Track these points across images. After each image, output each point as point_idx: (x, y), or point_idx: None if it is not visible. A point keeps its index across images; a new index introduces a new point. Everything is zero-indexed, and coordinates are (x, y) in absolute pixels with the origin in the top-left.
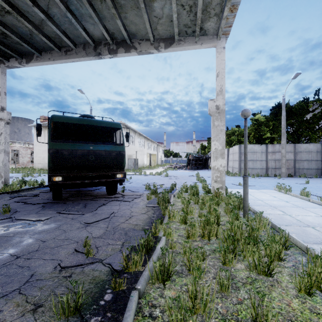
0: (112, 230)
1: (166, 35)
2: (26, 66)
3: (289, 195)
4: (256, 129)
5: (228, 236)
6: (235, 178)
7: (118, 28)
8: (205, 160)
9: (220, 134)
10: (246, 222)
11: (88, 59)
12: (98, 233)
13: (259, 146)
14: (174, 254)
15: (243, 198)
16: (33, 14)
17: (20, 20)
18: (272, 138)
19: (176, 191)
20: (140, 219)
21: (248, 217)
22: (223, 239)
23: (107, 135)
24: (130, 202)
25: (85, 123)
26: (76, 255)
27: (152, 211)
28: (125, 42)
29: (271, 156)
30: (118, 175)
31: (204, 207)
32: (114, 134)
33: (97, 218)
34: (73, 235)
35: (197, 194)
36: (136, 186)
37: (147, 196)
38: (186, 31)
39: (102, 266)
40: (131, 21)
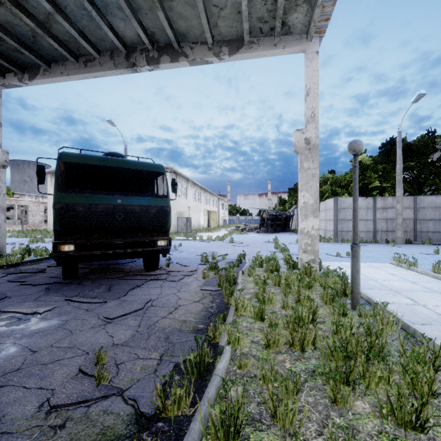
0: (145, 331)
1: (231, 35)
2: (30, 85)
3: (414, 272)
4: (359, 175)
5: (335, 346)
6: (329, 245)
7: (160, 26)
8: (285, 219)
9: (311, 180)
10: (358, 317)
11: (118, 72)
12: (123, 336)
13: (363, 199)
14: (246, 379)
15: (352, 279)
16: (35, 5)
17: (17, 15)
18: (383, 188)
19: (246, 266)
20: (190, 312)
21: (361, 309)
22: (325, 350)
23: (145, 183)
24: (177, 282)
25: (111, 165)
26: (80, 380)
27: (209, 298)
28: (170, 47)
29: (381, 213)
30: (160, 242)
31: (289, 291)
32: (158, 183)
33: (124, 310)
34: (82, 339)
35: (278, 270)
36: (188, 257)
37: (203, 273)
38: (261, 28)
39: (121, 404)
40: (179, 13)
